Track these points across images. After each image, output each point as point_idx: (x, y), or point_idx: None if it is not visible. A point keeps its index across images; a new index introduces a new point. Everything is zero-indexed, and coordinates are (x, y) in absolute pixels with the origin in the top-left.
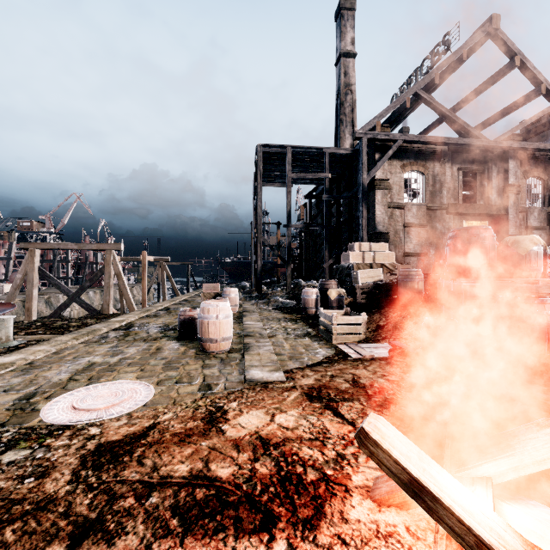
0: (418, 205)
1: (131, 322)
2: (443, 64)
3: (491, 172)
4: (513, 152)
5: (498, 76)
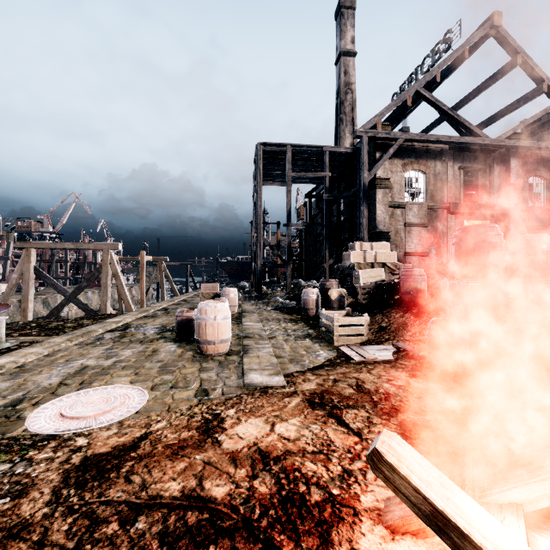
0: (420, 205)
1: (127, 323)
2: (444, 61)
3: (493, 171)
4: (515, 151)
5: (500, 75)
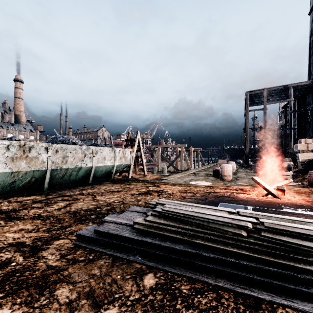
0: None
1: (193, 172)
2: None
3: None
4: None
5: None
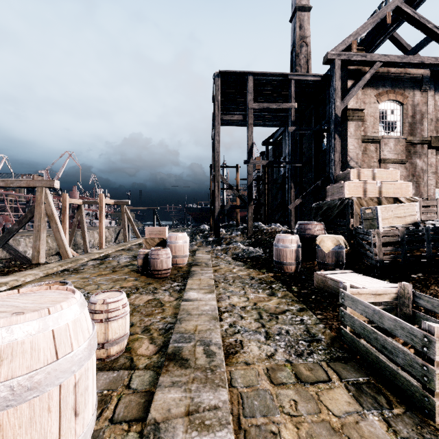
0: (396, 139)
1: (18, 286)
2: None
3: None
4: None
5: None
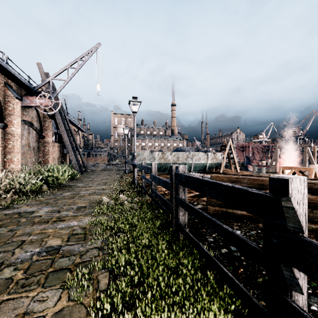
0: None
1: None
2: None
3: None
4: None
5: None
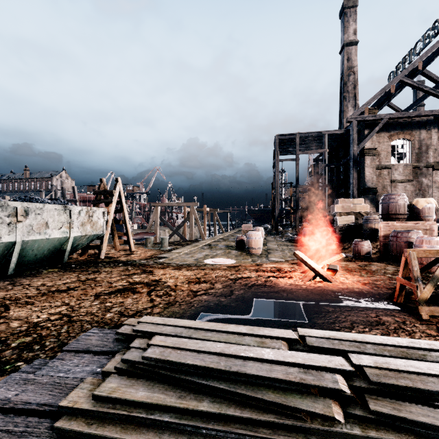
0: (404, 165)
1: (209, 243)
2: (426, 53)
3: None
4: None
5: None
